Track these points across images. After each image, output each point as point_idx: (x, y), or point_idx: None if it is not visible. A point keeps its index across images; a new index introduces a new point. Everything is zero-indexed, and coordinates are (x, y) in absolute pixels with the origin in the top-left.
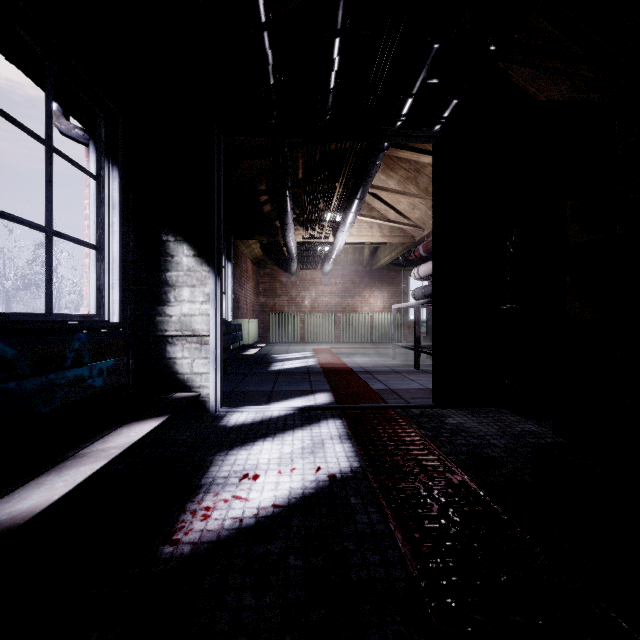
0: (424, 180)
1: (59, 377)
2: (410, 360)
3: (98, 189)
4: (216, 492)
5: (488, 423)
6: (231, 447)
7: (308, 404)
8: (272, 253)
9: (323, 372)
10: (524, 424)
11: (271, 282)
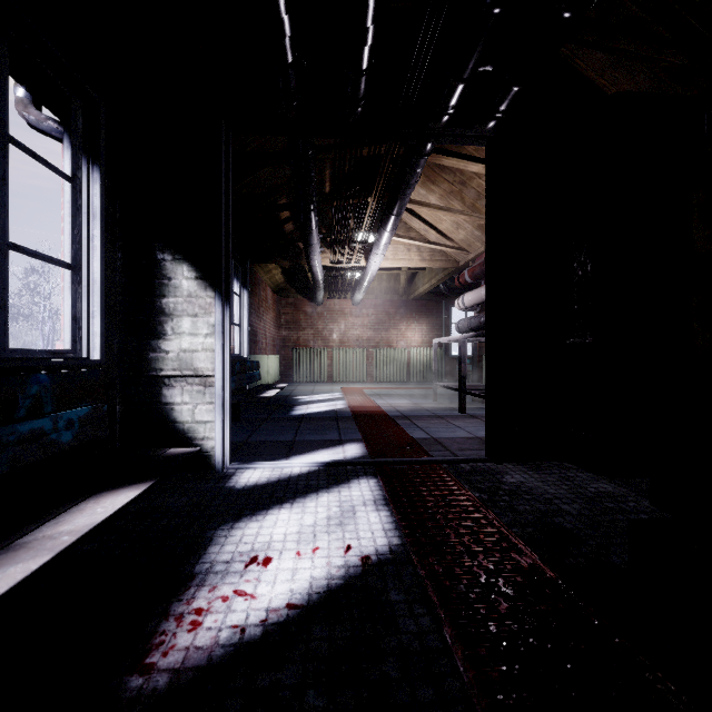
0: (471, 194)
1: (6, 433)
2: (454, 402)
3: (73, 194)
4: (213, 585)
5: (554, 482)
6: (238, 517)
7: (336, 458)
8: (295, 280)
9: (354, 417)
10: (598, 483)
11: (294, 313)
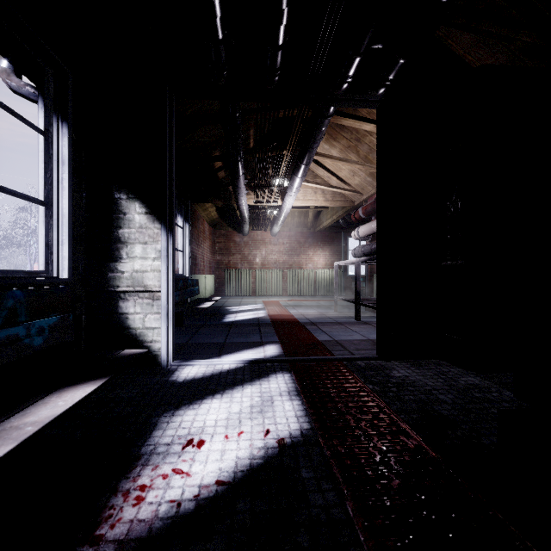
0: (364, 148)
1: None
2: (350, 312)
3: (46, 145)
4: (155, 464)
5: (432, 376)
6: (178, 406)
7: (258, 356)
8: (227, 216)
9: (272, 323)
10: (467, 377)
11: (226, 242)
